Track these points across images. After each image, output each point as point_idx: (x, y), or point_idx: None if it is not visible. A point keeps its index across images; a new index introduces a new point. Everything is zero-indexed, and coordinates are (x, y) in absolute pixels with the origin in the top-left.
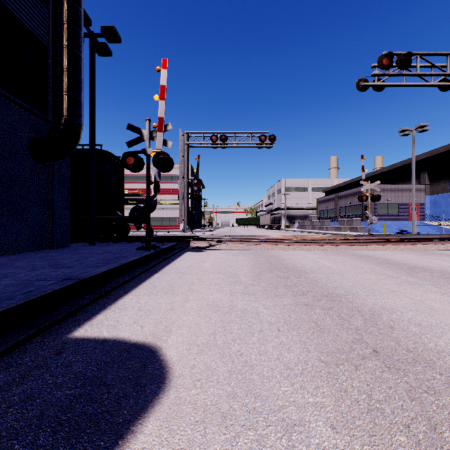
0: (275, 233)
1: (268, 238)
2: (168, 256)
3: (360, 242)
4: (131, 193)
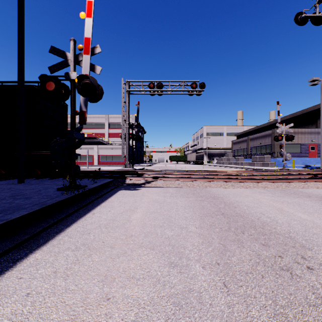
0: (201, 168)
1: (200, 172)
2: (92, 200)
3: (297, 179)
4: (89, 136)
